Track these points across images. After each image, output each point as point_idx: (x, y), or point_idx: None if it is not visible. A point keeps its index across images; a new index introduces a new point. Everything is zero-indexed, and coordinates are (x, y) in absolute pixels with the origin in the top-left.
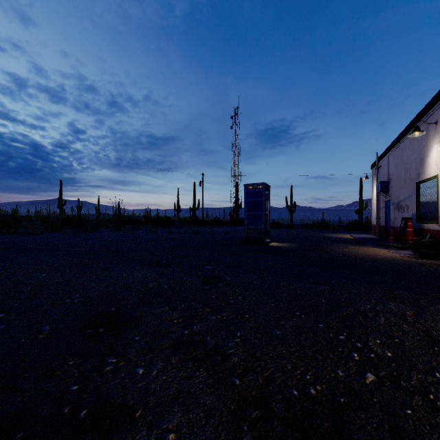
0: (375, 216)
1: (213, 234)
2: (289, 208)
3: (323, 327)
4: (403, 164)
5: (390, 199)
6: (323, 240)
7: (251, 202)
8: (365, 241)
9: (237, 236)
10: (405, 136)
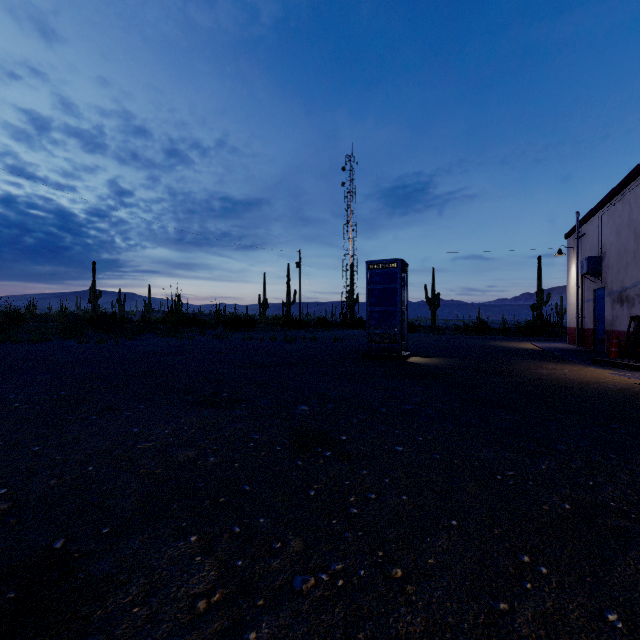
0: (574, 313)
1: (316, 342)
2: (430, 302)
3: (625, 629)
4: (633, 227)
5: (603, 285)
6: (493, 352)
7: (377, 291)
8: (564, 355)
9: (354, 346)
10: (636, 180)
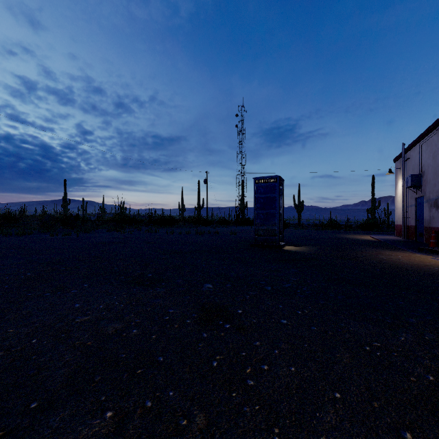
0: (400, 215)
1: (218, 235)
2: (297, 207)
3: None
4: None
5: (423, 195)
6: (344, 242)
7: (262, 198)
8: (395, 244)
9: (244, 238)
10: None
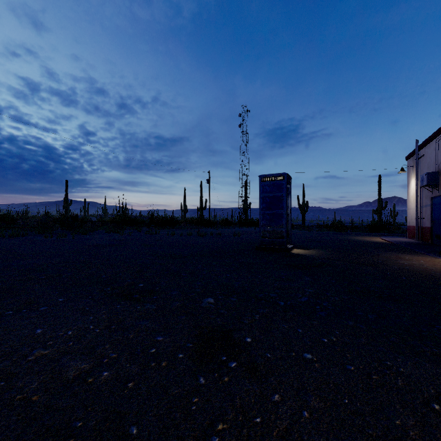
0: (413, 215)
1: (220, 237)
2: (301, 208)
3: None
4: None
5: (440, 194)
6: (355, 245)
7: (268, 198)
8: (411, 247)
9: (248, 240)
10: None
